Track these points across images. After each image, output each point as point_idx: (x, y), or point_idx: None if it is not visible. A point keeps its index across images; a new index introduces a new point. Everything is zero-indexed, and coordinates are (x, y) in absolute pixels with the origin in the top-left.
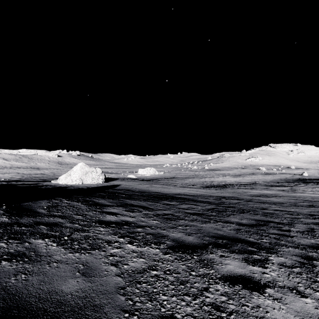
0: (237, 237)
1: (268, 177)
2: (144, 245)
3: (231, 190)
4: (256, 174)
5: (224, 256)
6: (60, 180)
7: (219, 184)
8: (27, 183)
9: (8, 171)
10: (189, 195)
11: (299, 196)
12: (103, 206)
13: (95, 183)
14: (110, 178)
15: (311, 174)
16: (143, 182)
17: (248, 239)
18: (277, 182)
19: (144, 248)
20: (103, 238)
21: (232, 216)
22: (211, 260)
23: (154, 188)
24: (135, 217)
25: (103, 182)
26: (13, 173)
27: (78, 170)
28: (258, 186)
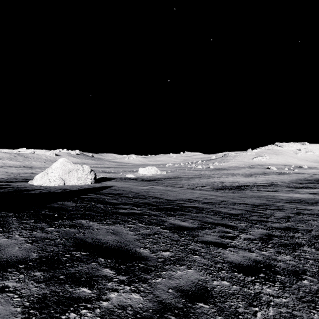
0: None
1: (284, 177)
2: None
3: (252, 193)
4: (268, 173)
5: None
6: (35, 180)
7: (232, 185)
8: None
9: None
10: (204, 202)
11: None
12: None
13: (82, 184)
14: (106, 177)
15: None
16: (143, 182)
17: None
18: (299, 182)
19: None
20: None
21: None
22: None
23: (155, 191)
24: None
25: (92, 183)
26: (0, 172)
27: (58, 168)
28: (281, 188)
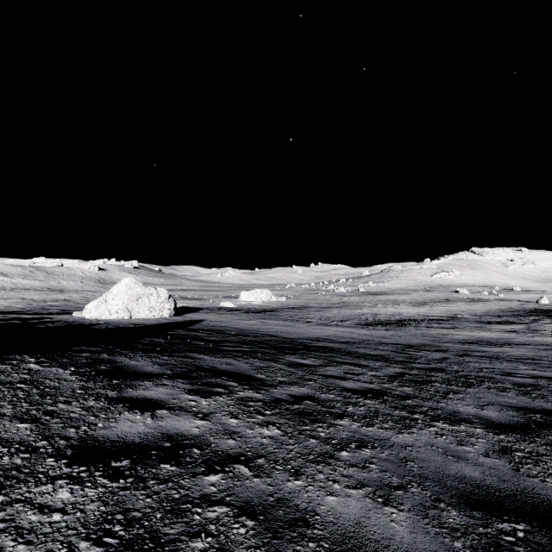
0: (535, 492)
1: (477, 306)
2: None
3: (416, 331)
4: (453, 300)
5: None
6: (87, 312)
7: (390, 319)
8: (23, 316)
9: (6, 296)
10: (338, 342)
11: None
12: (131, 379)
13: (156, 316)
14: (188, 307)
15: None
16: (249, 315)
17: None
18: (497, 315)
19: None
20: None
21: (453, 395)
22: None
23: (268, 327)
24: (210, 416)
25: (171, 315)
26: (13, 298)
27: (122, 292)
28: (465, 323)
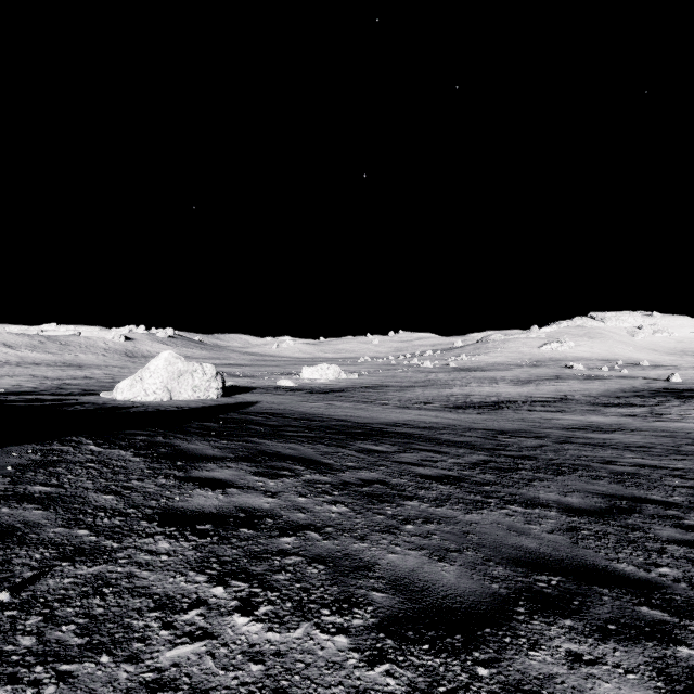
0: (583, 559)
1: (593, 385)
2: (296, 619)
3: (514, 415)
4: (565, 378)
5: (581, 659)
6: (119, 392)
7: (485, 401)
8: (42, 397)
9: (12, 372)
10: (419, 427)
11: (676, 429)
12: (195, 461)
13: (201, 398)
14: (238, 387)
15: (688, 379)
16: (312, 395)
17: (618, 566)
18: (616, 396)
19: (294, 635)
20: (153, 588)
21: (538, 483)
22: (545, 686)
23: (336, 410)
24: (279, 495)
25: (219, 397)
26: (22, 375)
27: (160, 369)
28: (575, 406)
